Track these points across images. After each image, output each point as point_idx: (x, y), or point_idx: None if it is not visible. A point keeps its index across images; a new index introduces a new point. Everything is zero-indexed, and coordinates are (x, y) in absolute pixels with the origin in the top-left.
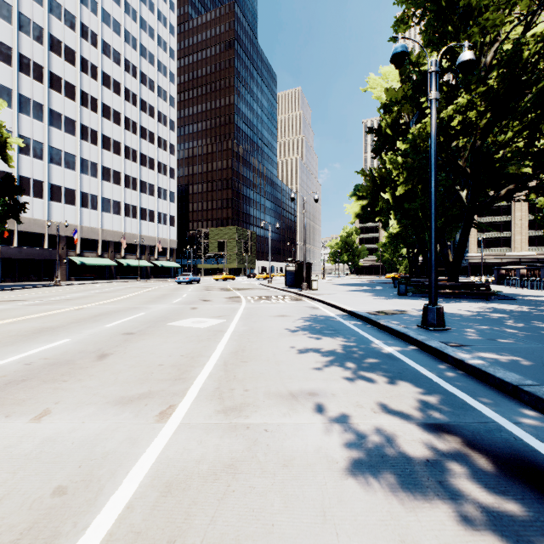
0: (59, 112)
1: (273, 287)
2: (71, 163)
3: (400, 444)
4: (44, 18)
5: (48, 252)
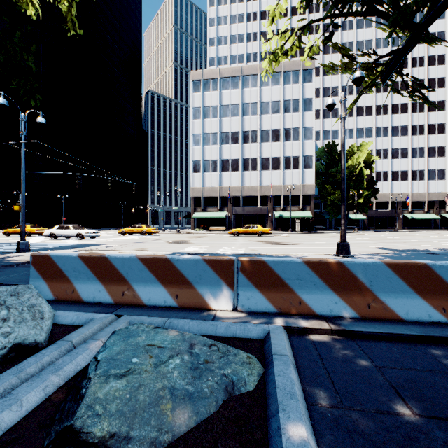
0: (397, 126)
1: None
2: (404, 154)
3: (446, 249)
4: None
5: (390, 211)
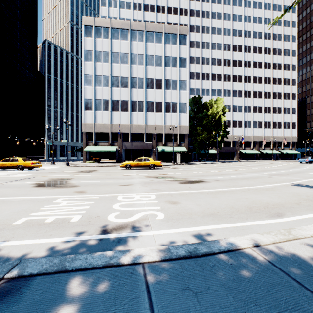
0: (236, 90)
1: None
2: (240, 109)
3: None
4: (230, 55)
5: (232, 148)
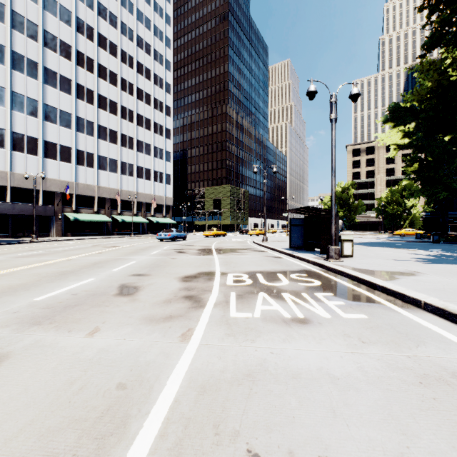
0: (55, 71)
1: (271, 248)
2: (67, 121)
3: None
4: None
5: (43, 208)
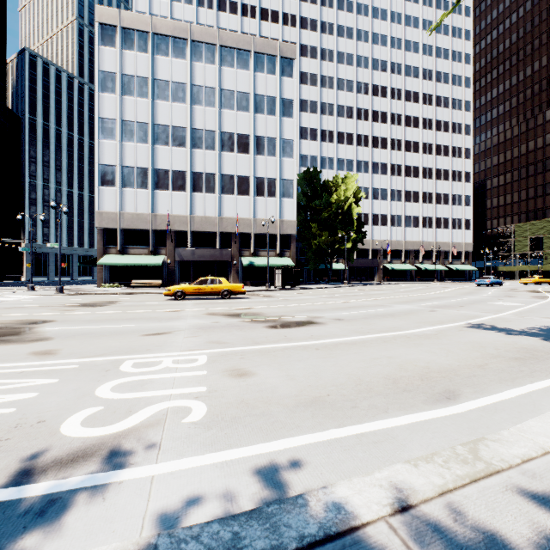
0: (377, 162)
1: None
2: (384, 196)
3: None
4: (369, 102)
5: (371, 261)
